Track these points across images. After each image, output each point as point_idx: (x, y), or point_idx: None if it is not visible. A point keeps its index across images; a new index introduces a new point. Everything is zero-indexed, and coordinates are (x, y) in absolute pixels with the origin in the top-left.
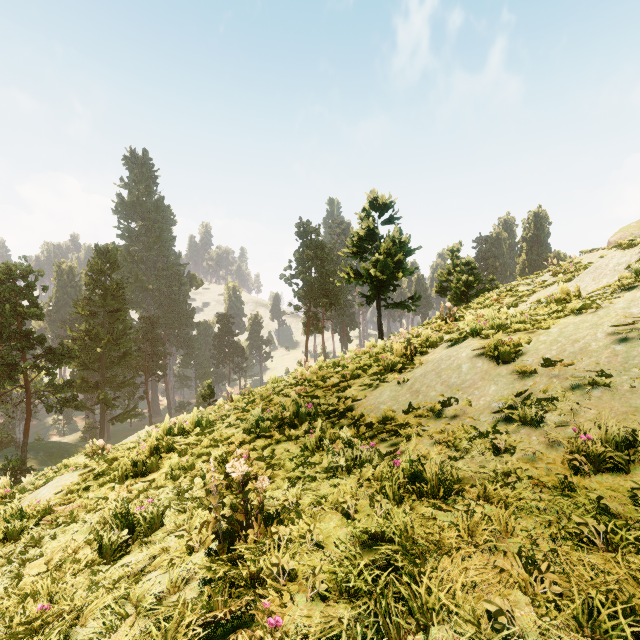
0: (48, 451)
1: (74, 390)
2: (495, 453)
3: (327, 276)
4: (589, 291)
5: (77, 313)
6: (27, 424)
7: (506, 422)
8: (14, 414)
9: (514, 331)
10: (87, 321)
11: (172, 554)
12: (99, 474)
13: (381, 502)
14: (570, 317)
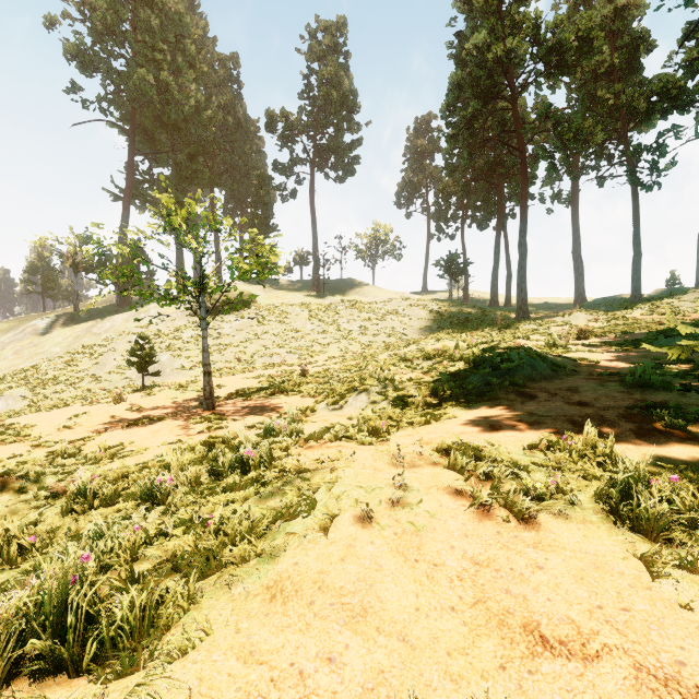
0: None
1: None
2: None
3: None
4: None
5: None
6: None
7: None
8: None
9: None
10: None
11: None
12: None
13: None
14: None
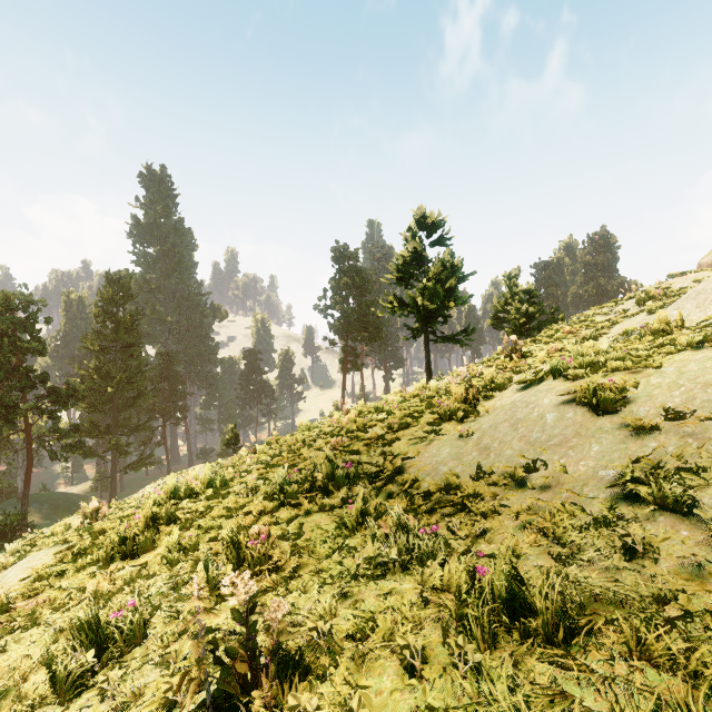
0: (53, 503)
1: (82, 435)
2: (627, 556)
3: (367, 306)
4: (694, 320)
5: (86, 348)
6: (28, 474)
7: (628, 502)
8: (15, 462)
9: (611, 371)
10: (97, 357)
11: (142, 710)
12: (80, 553)
13: (465, 649)
14: (687, 353)
